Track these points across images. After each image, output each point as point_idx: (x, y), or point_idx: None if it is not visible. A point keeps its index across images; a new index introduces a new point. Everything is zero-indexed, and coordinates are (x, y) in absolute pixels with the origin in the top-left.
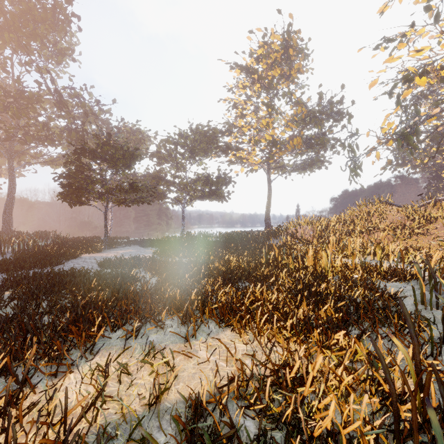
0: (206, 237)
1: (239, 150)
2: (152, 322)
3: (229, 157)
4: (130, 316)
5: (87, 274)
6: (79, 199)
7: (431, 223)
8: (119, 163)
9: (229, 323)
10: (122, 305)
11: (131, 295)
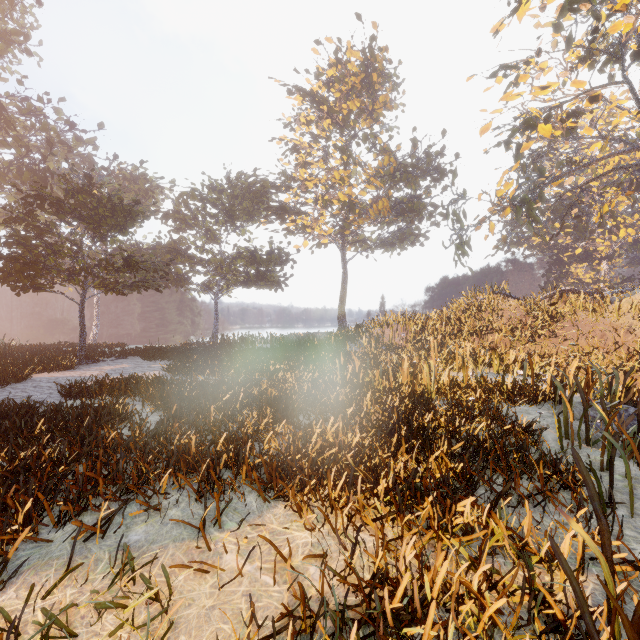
0: (251, 343)
1: (301, 214)
2: (143, 499)
3: (287, 225)
4: (98, 490)
5: (30, 411)
6: (32, 281)
7: (558, 320)
8: (105, 223)
9: (282, 492)
10: (83, 471)
11: (109, 448)
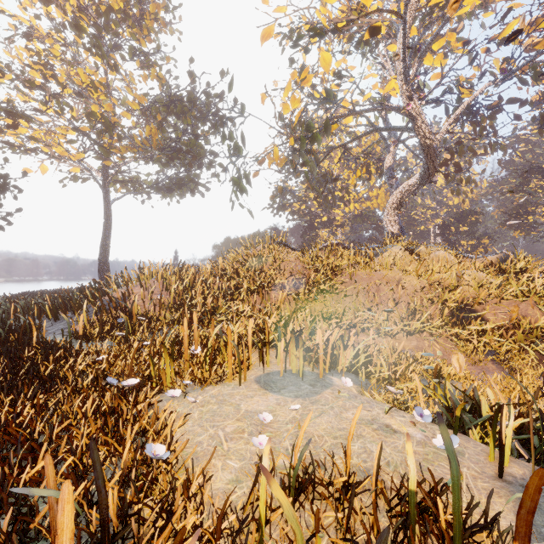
0: None
1: (23, 117)
2: None
3: (6, 134)
4: None
5: None
6: None
7: (337, 274)
8: None
9: None
10: None
11: None
